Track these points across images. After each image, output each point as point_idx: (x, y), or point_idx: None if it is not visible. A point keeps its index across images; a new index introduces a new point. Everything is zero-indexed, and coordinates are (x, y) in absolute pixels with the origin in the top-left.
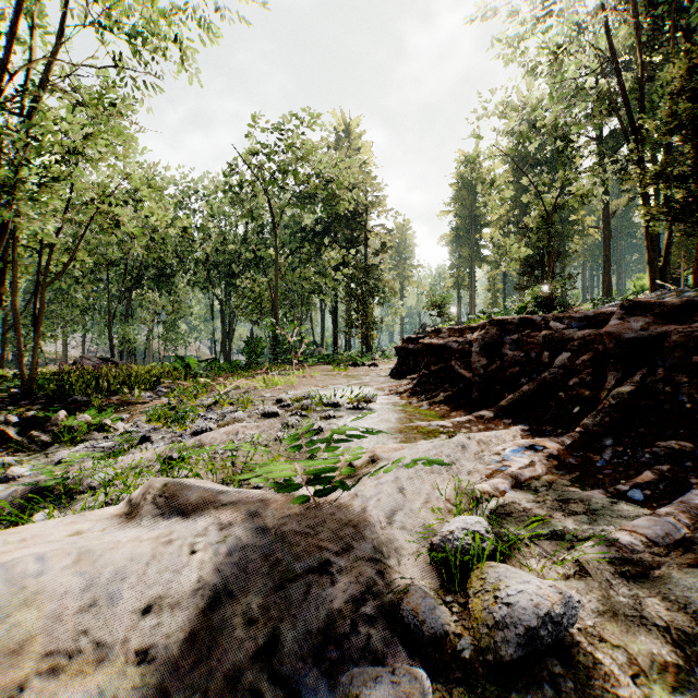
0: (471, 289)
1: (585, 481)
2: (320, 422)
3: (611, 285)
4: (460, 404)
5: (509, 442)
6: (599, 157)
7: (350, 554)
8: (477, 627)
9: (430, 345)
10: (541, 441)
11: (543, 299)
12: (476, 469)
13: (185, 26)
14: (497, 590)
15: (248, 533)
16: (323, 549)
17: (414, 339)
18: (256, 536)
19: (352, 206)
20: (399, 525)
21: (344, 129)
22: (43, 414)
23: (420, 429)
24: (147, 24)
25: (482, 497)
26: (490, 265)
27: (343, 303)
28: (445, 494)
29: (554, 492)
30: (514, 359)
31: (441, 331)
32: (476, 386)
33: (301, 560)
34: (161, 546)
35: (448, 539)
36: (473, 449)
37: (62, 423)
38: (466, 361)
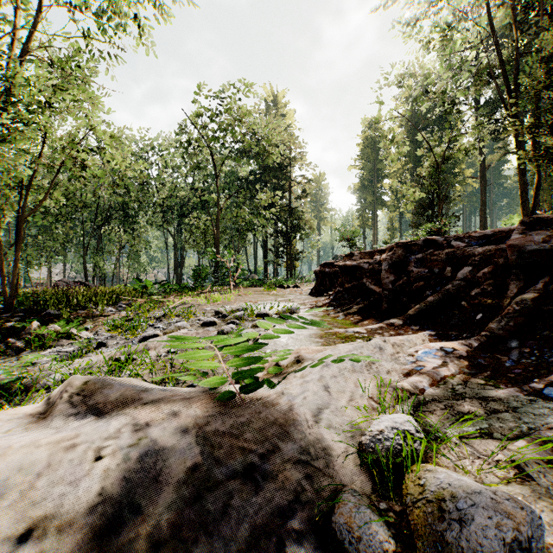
0: (374, 228)
1: (497, 380)
2: (250, 329)
3: (486, 224)
4: (372, 314)
5: (421, 345)
6: (479, 118)
7: (276, 456)
8: (422, 547)
9: (344, 266)
10: (450, 343)
11: (434, 233)
12: (393, 369)
13: (141, 6)
14: (442, 501)
15: (165, 435)
16: (247, 451)
17: (330, 264)
18: (175, 437)
19: (279, 159)
20: (326, 423)
21: (272, 99)
22: (20, 325)
23: (338, 334)
24: (111, 6)
25: (406, 395)
26: (389, 208)
27: (271, 239)
28: (368, 392)
29: (471, 390)
30: (419, 275)
31: (353, 254)
32: (385, 299)
33: (223, 464)
34: (61, 452)
35: (378, 439)
36: (389, 351)
37: (35, 332)
38: (376, 278)
